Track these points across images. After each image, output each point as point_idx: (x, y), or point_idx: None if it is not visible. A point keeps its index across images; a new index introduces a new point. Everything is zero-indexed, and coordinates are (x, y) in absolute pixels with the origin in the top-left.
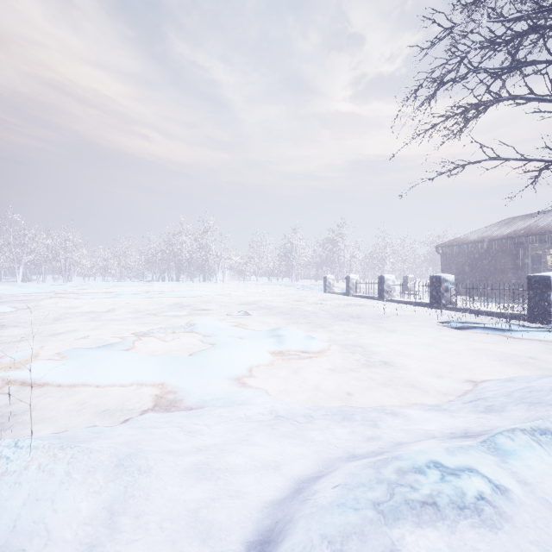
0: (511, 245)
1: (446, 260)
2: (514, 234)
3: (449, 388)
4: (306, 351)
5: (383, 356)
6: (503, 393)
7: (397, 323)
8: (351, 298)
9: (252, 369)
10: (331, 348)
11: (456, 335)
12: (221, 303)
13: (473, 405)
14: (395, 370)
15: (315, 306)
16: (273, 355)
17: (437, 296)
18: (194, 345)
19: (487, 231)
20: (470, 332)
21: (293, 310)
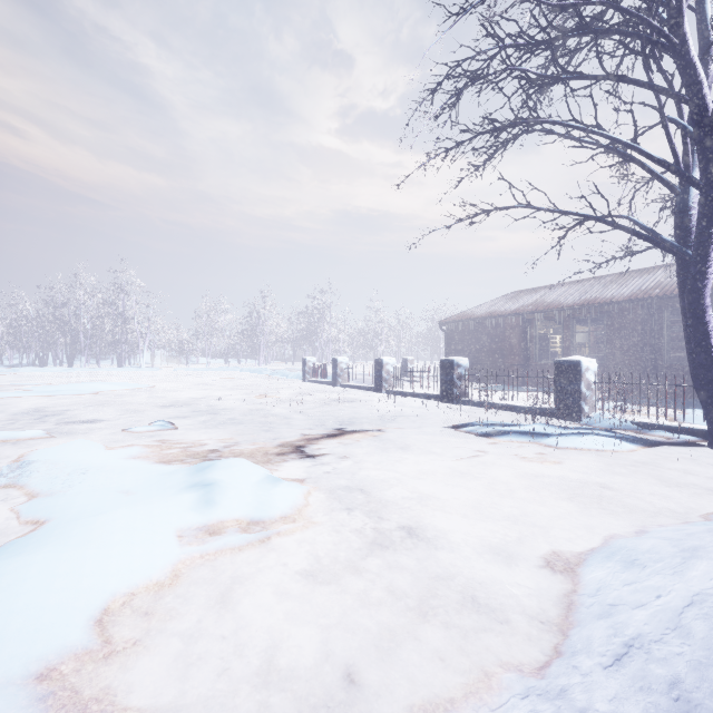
0: (519, 322)
1: (451, 339)
2: (523, 309)
3: (535, 589)
4: (260, 518)
5: (400, 507)
6: (663, 623)
7: (407, 431)
8: (339, 390)
9: (107, 611)
10: (310, 499)
11: (490, 449)
12: (131, 404)
13: (637, 686)
14: (425, 540)
15: (288, 405)
16: (184, 543)
17: (450, 386)
18: (1, 524)
19: (494, 305)
20: (504, 441)
21: (253, 414)
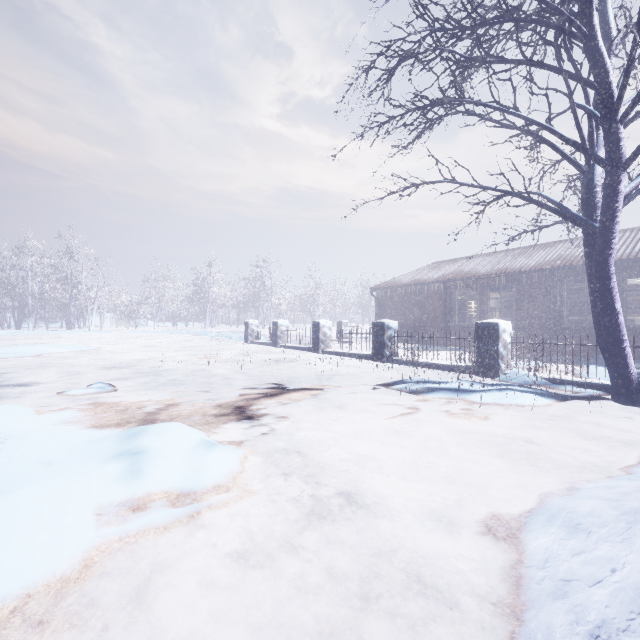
0: (441, 289)
1: (380, 304)
2: (444, 278)
3: (480, 561)
4: (191, 489)
5: (338, 470)
6: (625, 605)
7: (342, 390)
8: (280, 350)
9: None
10: (246, 464)
11: (421, 406)
12: (73, 366)
13: None
14: (364, 506)
15: (230, 365)
16: (102, 523)
17: (381, 346)
18: None
19: (419, 274)
20: (433, 398)
21: (195, 375)
